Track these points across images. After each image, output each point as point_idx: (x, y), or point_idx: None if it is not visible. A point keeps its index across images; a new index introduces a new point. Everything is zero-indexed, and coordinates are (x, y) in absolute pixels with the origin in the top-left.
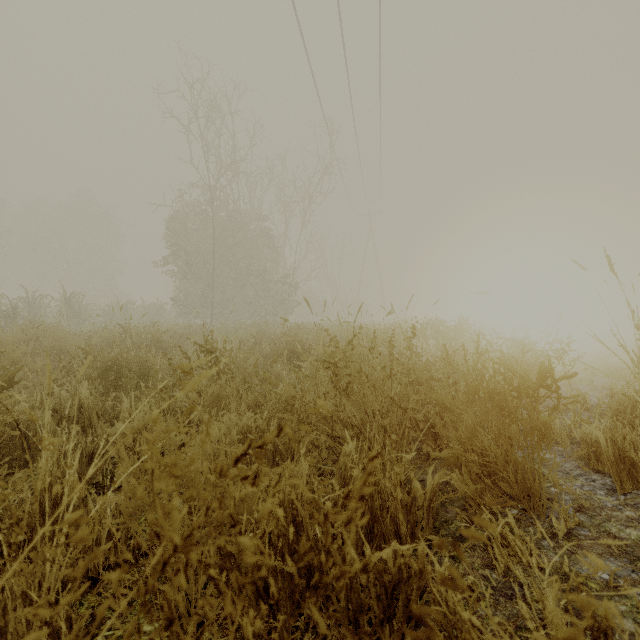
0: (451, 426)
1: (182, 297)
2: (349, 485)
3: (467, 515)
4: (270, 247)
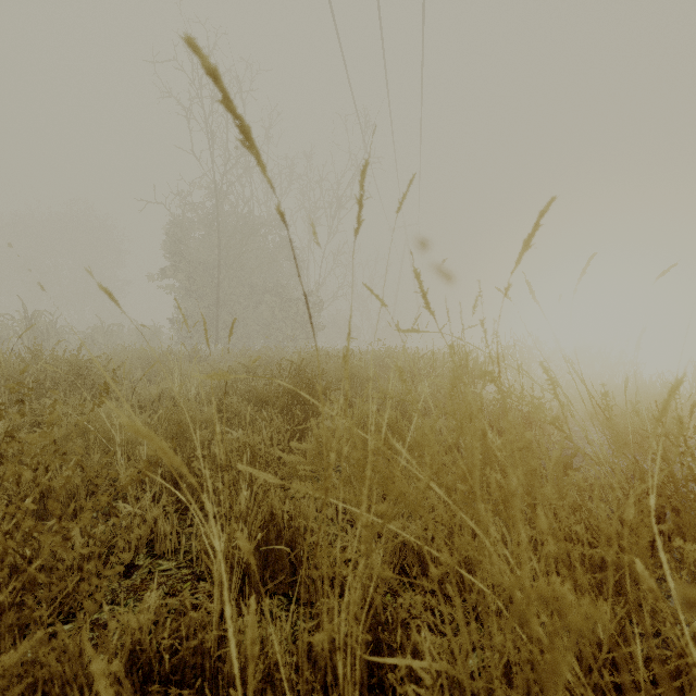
0: None
1: (182, 318)
2: None
3: None
4: (289, 260)
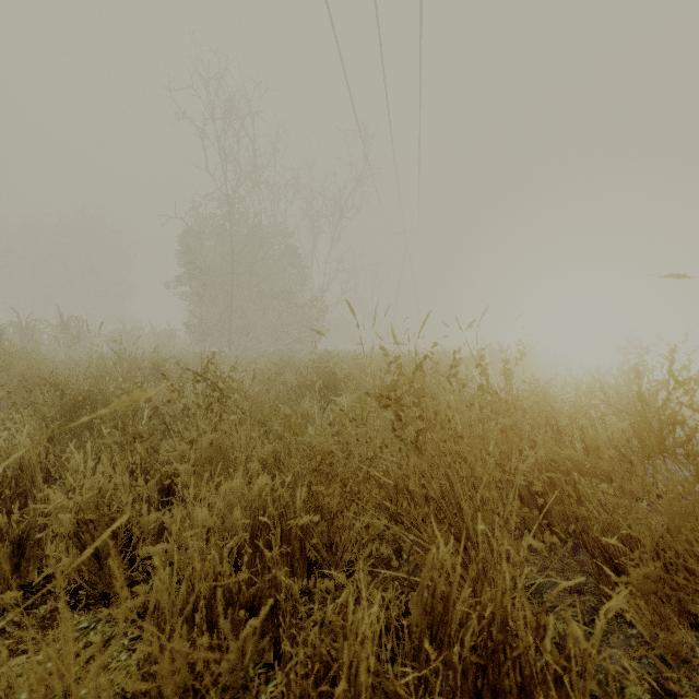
0: (645, 523)
1: (196, 322)
2: (442, 626)
3: (645, 670)
4: (295, 267)
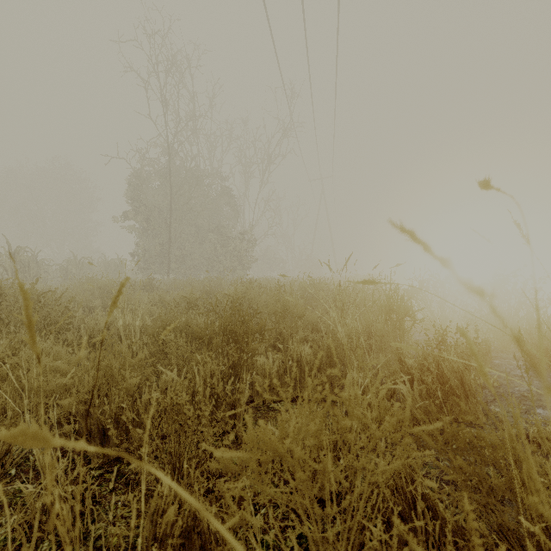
0: None
1: (140, 253)
2: None
3: None
4: (229, 205)
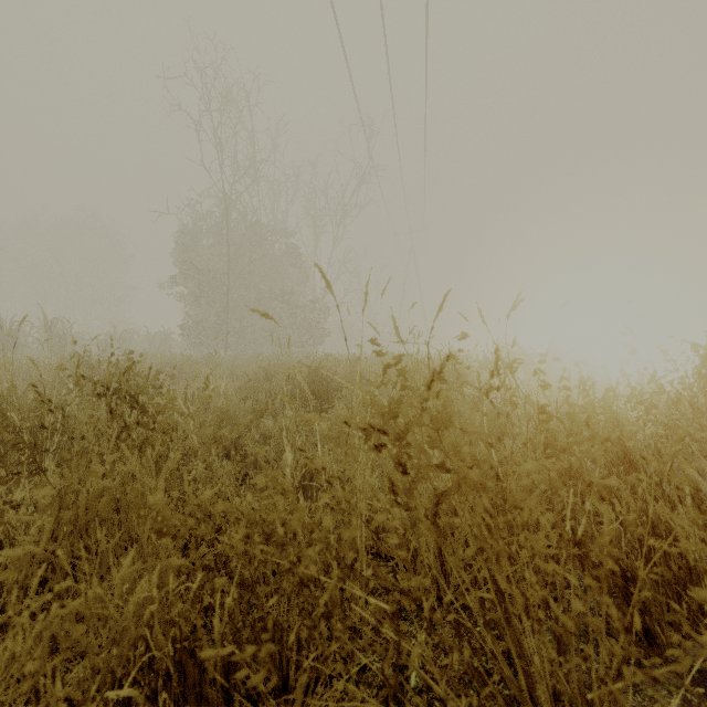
0: None
1: (192, 325)
2: None
3: None
4: (296, 267)
